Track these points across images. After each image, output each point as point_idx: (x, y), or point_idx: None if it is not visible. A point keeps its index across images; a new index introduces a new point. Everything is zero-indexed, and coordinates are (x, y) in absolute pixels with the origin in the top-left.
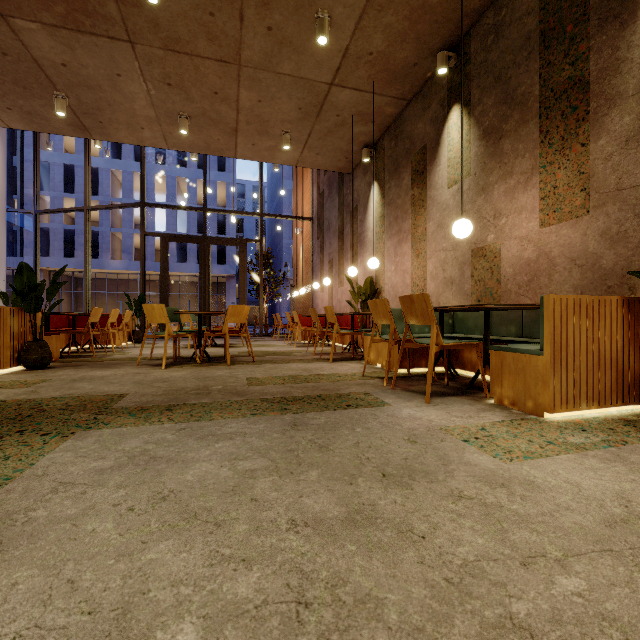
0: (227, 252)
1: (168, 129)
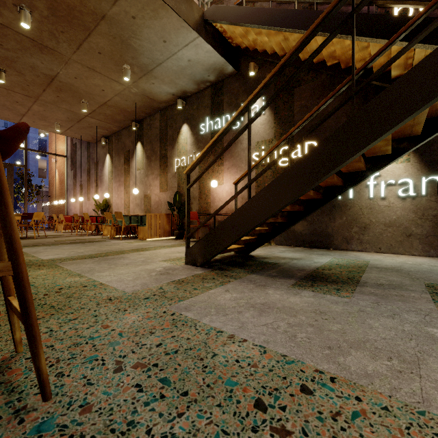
0: None
1: None
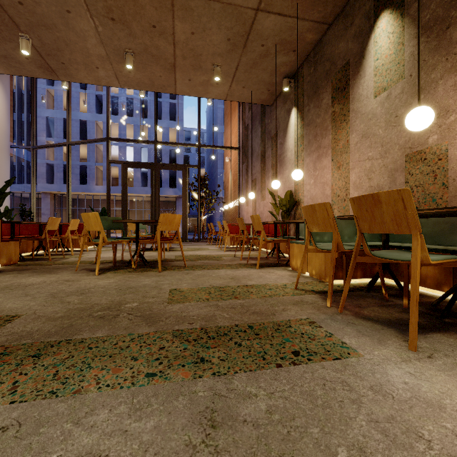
0: (177, 179)
1: (118, 67)
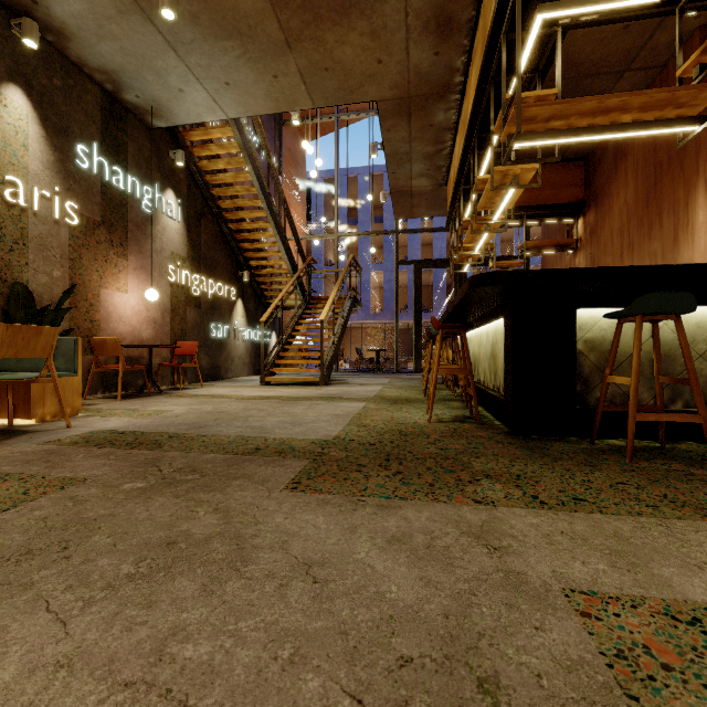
0: None
1: None
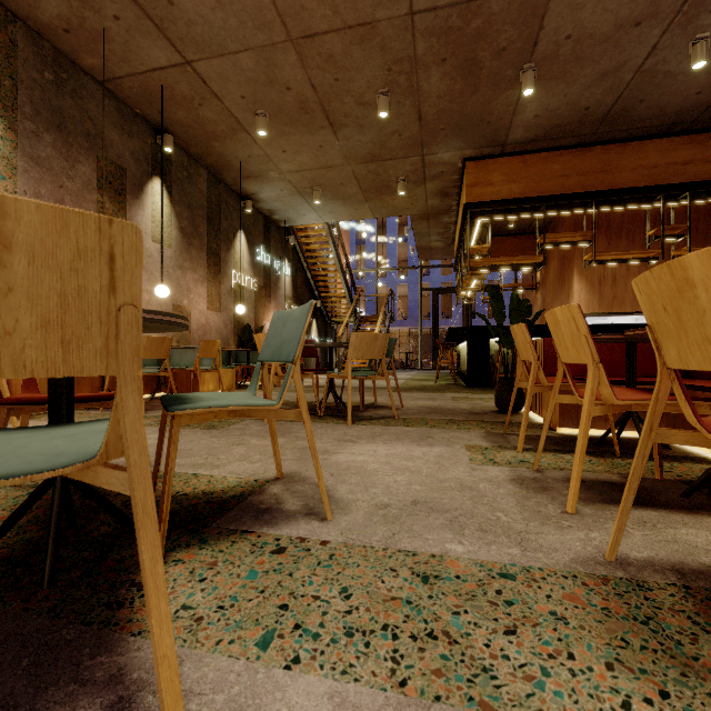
0: None
1: None
